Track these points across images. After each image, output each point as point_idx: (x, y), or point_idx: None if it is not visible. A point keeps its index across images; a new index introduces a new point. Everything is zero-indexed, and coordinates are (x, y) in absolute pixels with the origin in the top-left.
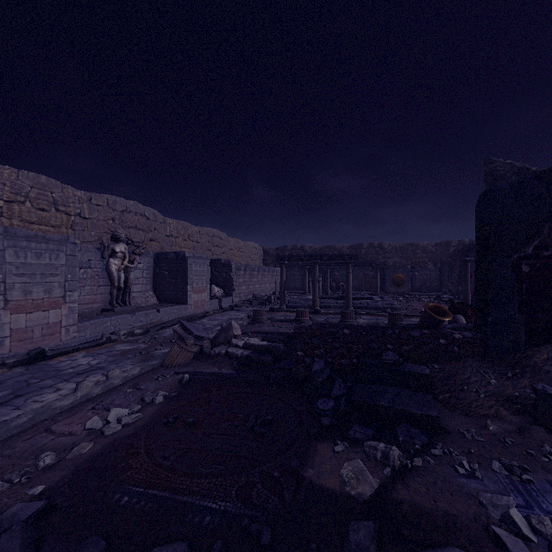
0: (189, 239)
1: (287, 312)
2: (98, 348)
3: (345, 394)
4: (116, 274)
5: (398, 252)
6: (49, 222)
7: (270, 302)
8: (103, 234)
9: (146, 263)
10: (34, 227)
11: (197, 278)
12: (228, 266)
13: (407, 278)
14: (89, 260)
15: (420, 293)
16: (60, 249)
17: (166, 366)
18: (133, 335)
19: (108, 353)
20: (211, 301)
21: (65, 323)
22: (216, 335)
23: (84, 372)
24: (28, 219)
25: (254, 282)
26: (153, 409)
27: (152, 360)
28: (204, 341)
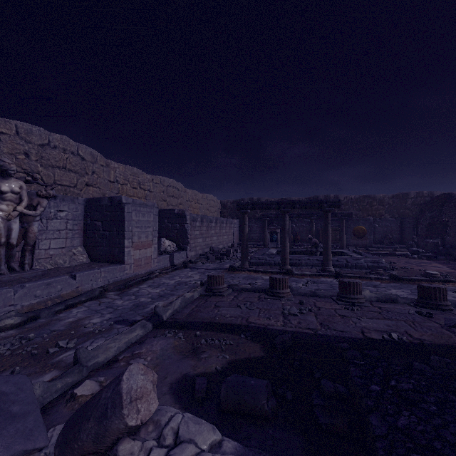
0: (140, 187)
1: (251, 272)
2: None
3: None
4: (3, 225)
5: (354, 204)
6: None
7: (228, 256)
8: None
9: (72, 211)
10: None
11: (139, 230)
12: (182, 217)
13: (369, 229)
14: None
15: (382, 246)
16: None
17: None
18: None
19: None
20: (160, 257)
21: None
22: (72, 420)
23: None
24: None
25: (212, 234)
26: None
27: None
28: None
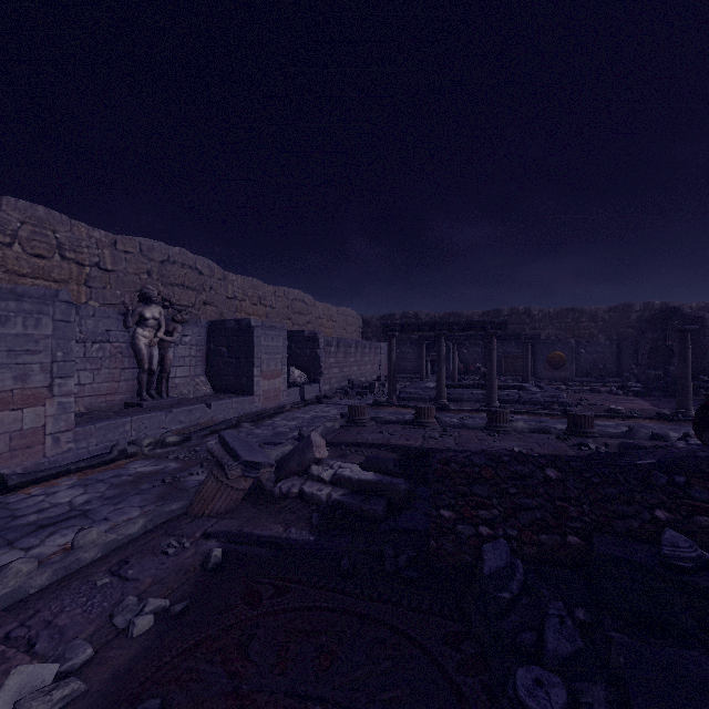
0: (260, 303)
1: (399, 408)
2: (103, 468)
3: (582, 651)
4: (146, 351)
5: (552, 320)
6: (50, 275)
7: (373, 391)
8: (135, 293)
9: (195, 335)
10: (25, 281)
11: (268, 357)
12: (313, 341)
13: (569, 357)
14: (107, 331)
15: (589, 379)
16: (44, 311)
17: (193, 516)
18: (163, 445)
19: (112, 479)
20: (289, 390)
21: (52, 429)
22: (283, 458)
23: (54, 522)
24: (17, 269)
25: (351, 363)
26: (118, 659)
27: (171, 502)
28: (263, 470)
